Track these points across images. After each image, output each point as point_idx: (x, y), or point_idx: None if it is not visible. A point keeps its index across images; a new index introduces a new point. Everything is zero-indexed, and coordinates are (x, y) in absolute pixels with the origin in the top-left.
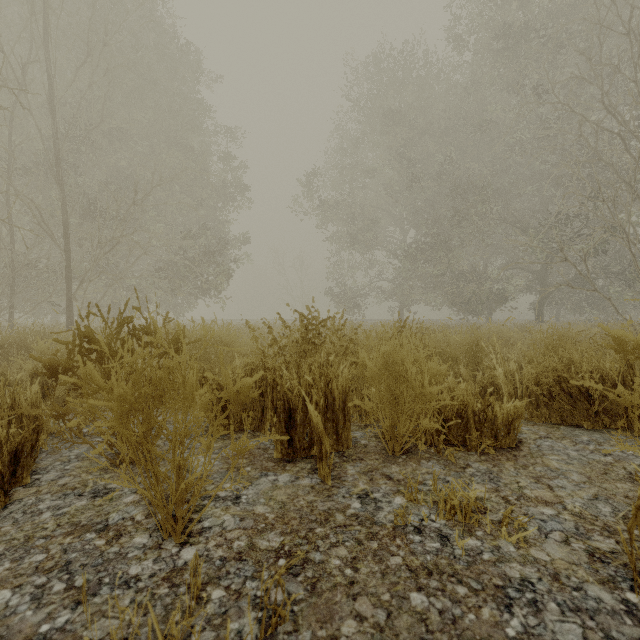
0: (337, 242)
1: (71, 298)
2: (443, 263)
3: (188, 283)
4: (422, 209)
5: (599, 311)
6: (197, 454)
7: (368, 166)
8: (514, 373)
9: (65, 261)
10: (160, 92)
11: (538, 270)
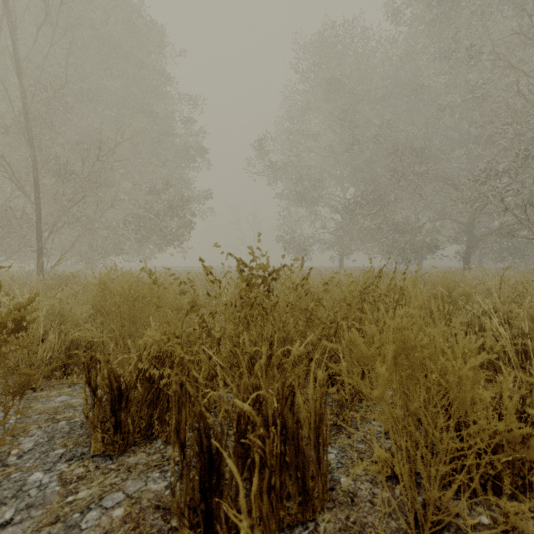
0: (285, 199)
1: (41, 247)
2: (380, 216)
3: (154, 235)
4: (361, 169)
5: (519, 259)
6: (31, 531)
7: (313, 131)
8: (498, 330)
9: (35, 213)
10: (128, 64)
11: (466, 222)
